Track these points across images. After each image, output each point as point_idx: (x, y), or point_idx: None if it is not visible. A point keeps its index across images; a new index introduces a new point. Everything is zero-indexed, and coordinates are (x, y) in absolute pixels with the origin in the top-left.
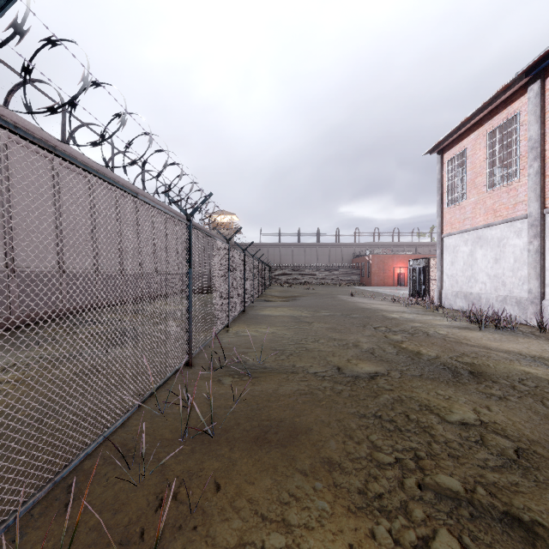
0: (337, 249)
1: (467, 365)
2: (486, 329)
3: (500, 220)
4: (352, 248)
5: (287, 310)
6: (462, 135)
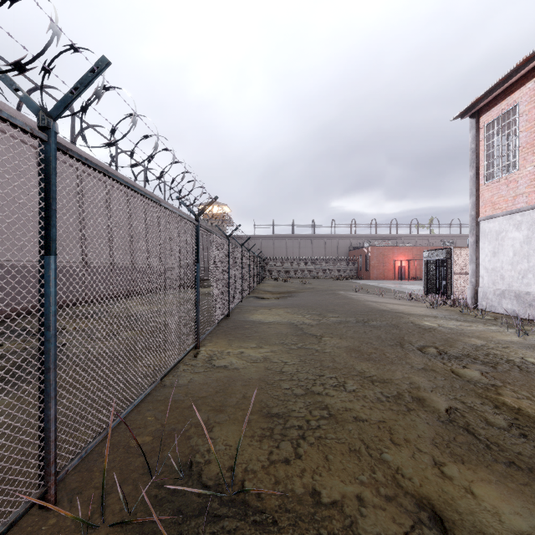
0: (333, 241)
1: None
2: None
3: None
4: (348, 240)
5: (284, 314)
6: (512, 86)
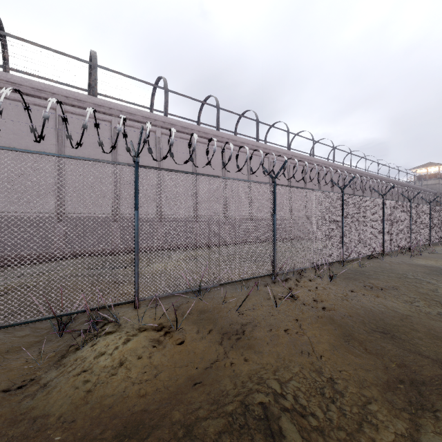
0: None
1: None
2: None
3: None
4: None
5: None
6: None
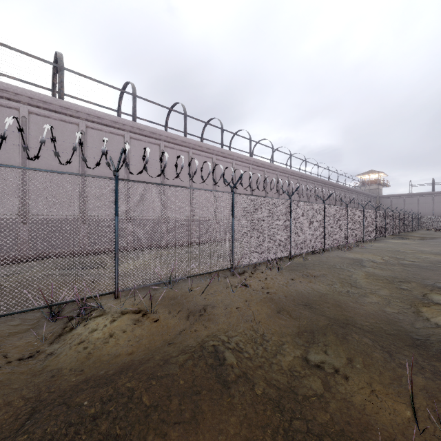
0: None
1: None
2: None
3: None
4: None
5: (406, 241)
6: None
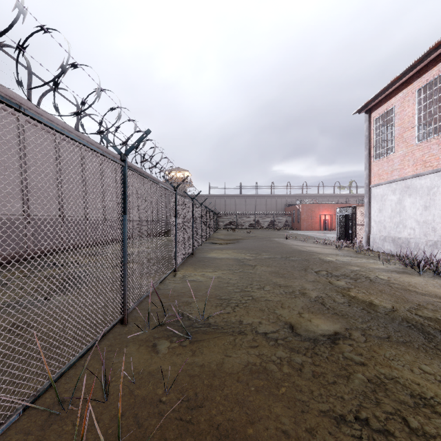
0: (272, 199)
1: (433, 322)
2: (425, 274)
3: (430, 170)
4: (284, 198)
5: (232, 253)
6: (390, 94)
